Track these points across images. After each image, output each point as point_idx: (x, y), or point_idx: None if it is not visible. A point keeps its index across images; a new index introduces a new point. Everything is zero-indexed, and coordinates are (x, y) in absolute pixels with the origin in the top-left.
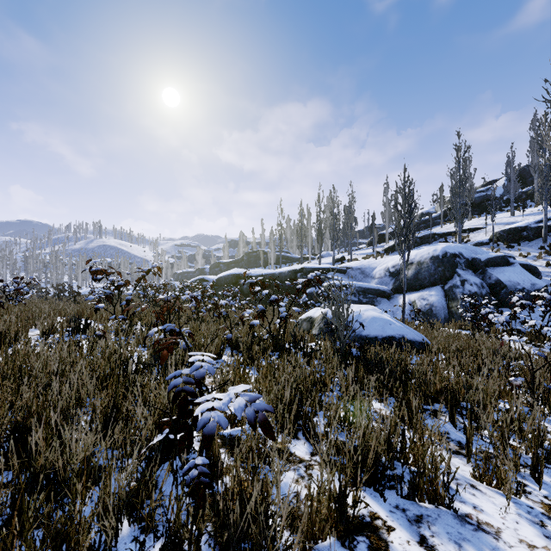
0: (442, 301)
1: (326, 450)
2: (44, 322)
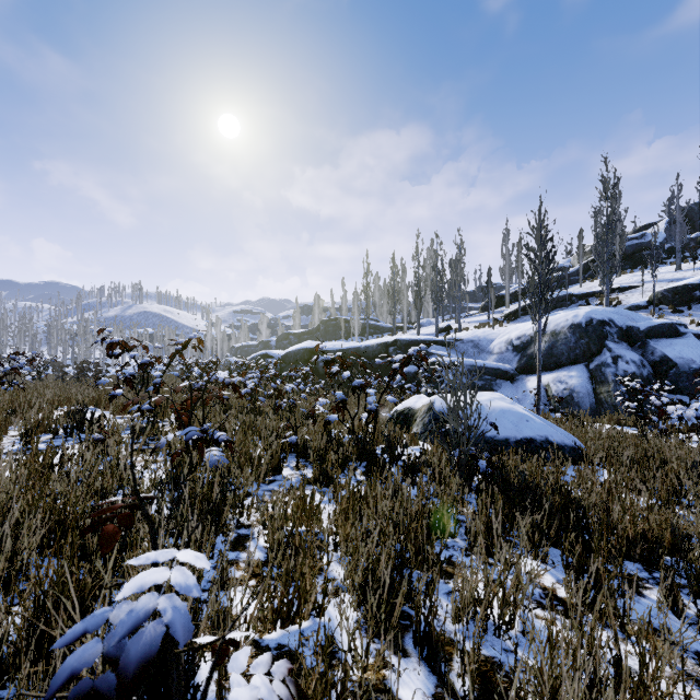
0: (586, 385)
1: (465, 698)
2: (28, 417)
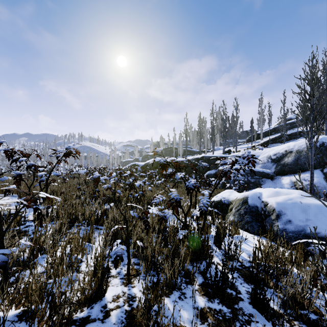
0: (322, 182)
1: None
2: None
